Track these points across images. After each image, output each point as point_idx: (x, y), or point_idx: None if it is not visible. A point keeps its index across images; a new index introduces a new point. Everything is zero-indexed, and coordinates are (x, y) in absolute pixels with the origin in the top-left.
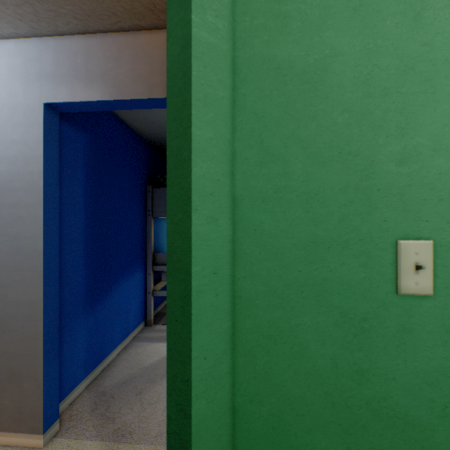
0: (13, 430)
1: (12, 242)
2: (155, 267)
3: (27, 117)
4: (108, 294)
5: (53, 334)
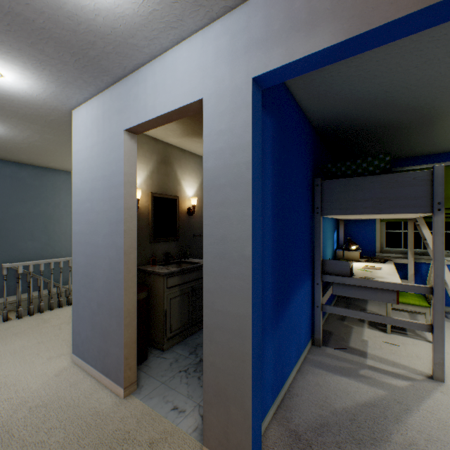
0: None
1: (218, 244)
2: (324, 276)
3: (233, 100)
4: (287, 307)
5: (257, 357)
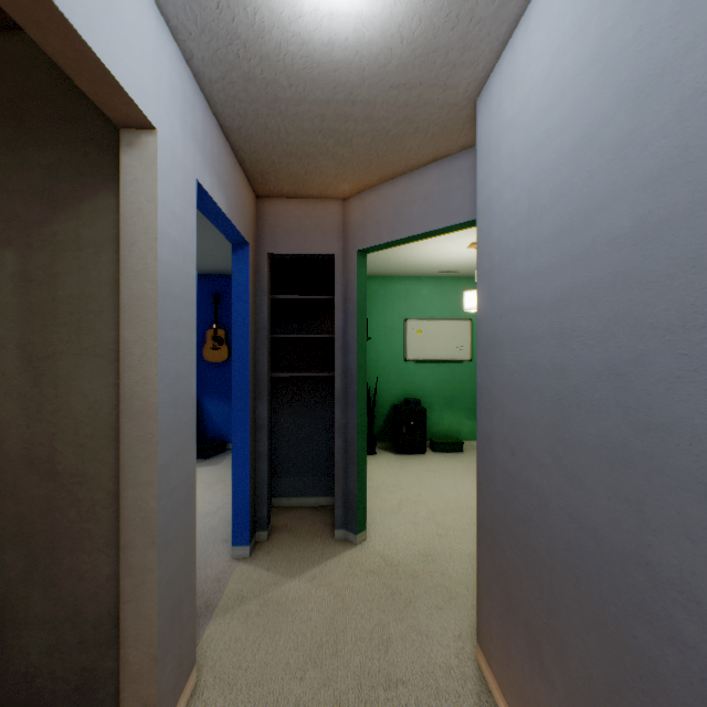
0: (175, 706)
1: (174, 386)
2: None
3: (186, 185)
4: None
5: None
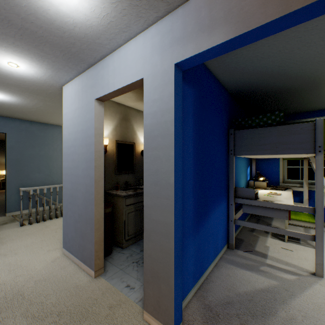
0: (154, 316)
1: (153, 175)
2: (236, 199)
3: (163, 79)
4: (206, 220)
5: (179, 251)
